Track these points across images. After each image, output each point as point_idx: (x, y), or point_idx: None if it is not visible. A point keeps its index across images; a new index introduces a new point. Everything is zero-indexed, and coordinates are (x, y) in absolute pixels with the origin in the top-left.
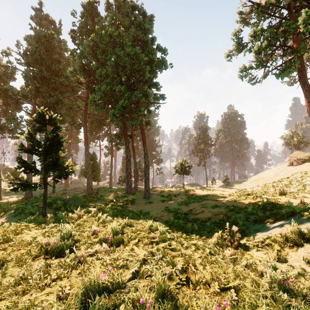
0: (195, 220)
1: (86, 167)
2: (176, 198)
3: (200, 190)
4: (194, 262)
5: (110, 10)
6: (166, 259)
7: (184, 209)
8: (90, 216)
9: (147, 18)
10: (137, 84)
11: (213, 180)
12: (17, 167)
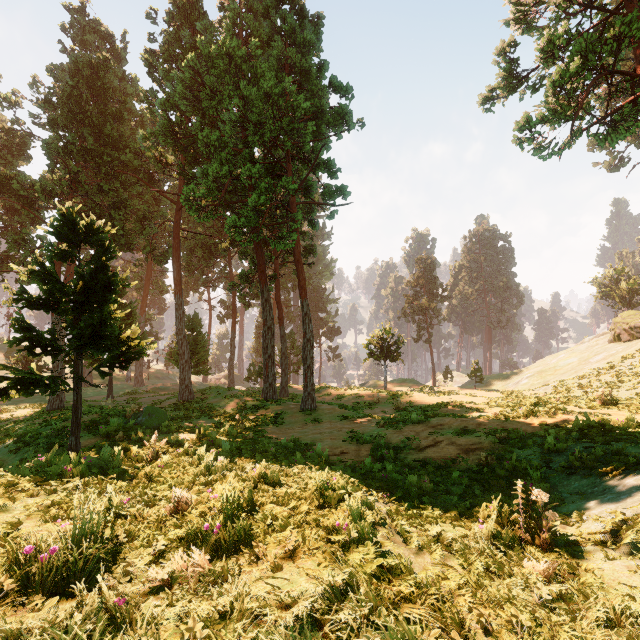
0: (421, 464)
1: (179, 345)
2: (371, 412)
3: (422, 394)
4: (458, 611)
5: (228, 6)
6: (385, 623)
7: (393, 438)
8: (181, 454)
9: (310, 21)
10: (288, 163)
11: (447, 372)
12: (12, 342)
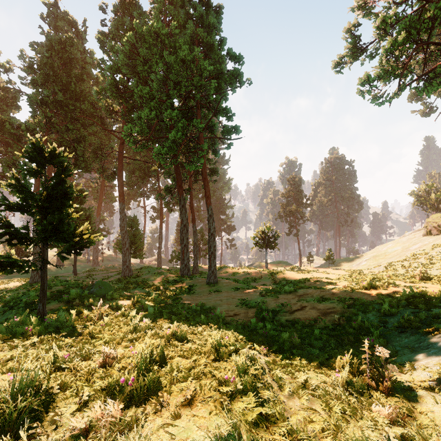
0: (292, 323)
1: (122, 237)
2: (256, 285)
3: (292, 272)
4: None
5: (156, 0)
6: None
7: (271, 304)
8: (119, 316)
9: (213, 10)
10: (198, 110)
11: (309, 256)
12: None
